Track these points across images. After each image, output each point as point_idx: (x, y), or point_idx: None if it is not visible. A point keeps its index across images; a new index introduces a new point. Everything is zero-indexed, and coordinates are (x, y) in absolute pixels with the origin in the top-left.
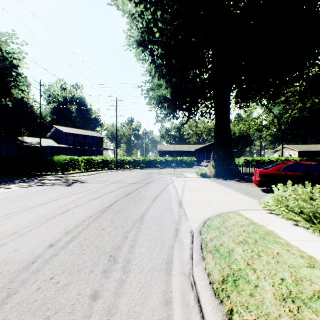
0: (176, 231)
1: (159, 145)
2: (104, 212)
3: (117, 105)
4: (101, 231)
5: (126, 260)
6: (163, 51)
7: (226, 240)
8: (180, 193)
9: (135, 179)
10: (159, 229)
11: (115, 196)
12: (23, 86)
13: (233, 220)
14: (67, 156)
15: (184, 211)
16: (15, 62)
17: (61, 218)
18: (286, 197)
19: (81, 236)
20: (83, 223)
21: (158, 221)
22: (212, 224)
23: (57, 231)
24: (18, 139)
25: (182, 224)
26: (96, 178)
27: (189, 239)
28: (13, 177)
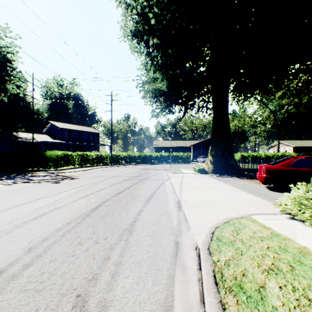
0: (176, 246)
1: (155, 141)
2: (87, 217)
3: (112, 100)
4: (76, 246)
5: (100, 306)
6: (159, 40)
7: (248, 266)
8: (178, 191)
9: (130, 175)
10: (153, 244)
11: (104, 195)
12: (19, 82)
13: (248, 230)
14: (60, 151)
15: (184, 216)
16: (9, 56)
17: (31, 225)
18: (311, 199)
19: (46, 256)
20: (56, 234)
21: (153, 231)
22: (222, 236)
23: (18, 247)
24: (13, 135)
25: (183, 235)
26: (88, 174)
27: (195, 261)
28: (2, 173)
